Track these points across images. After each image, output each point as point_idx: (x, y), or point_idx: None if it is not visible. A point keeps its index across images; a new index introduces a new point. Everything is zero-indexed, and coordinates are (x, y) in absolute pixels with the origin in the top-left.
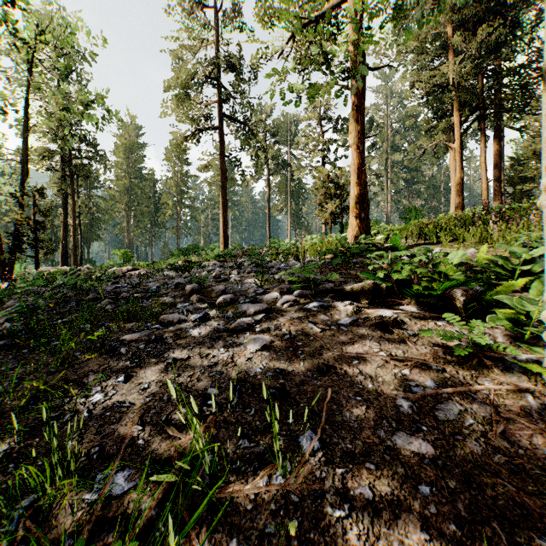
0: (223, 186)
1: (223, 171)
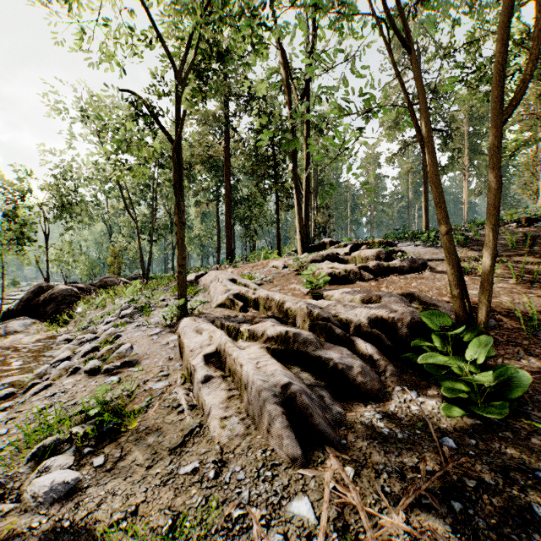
0: (425, 183)
1: (424, 171)
